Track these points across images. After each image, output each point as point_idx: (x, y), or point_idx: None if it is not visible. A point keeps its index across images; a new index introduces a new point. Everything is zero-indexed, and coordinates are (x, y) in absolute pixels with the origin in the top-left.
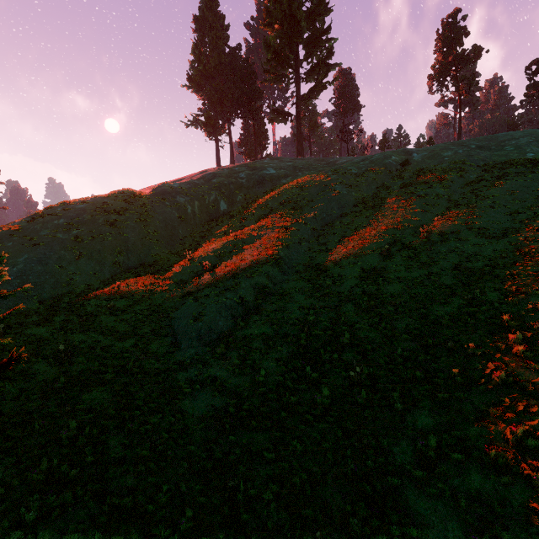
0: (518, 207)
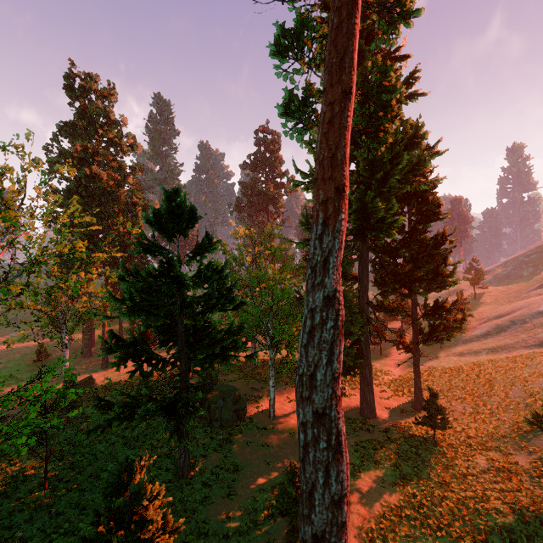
0: None
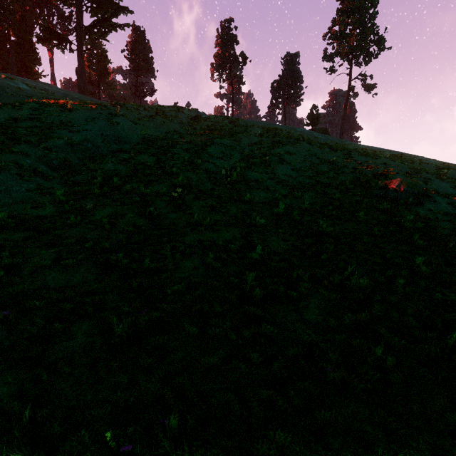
0: (300, 166)
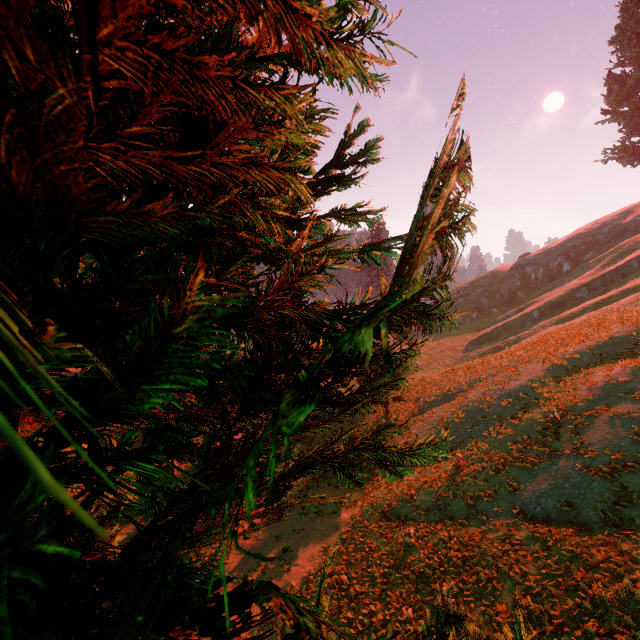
0: None
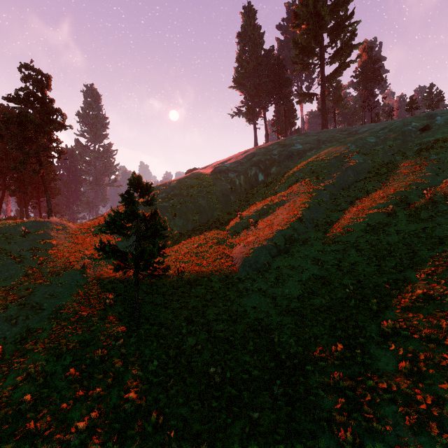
0: None
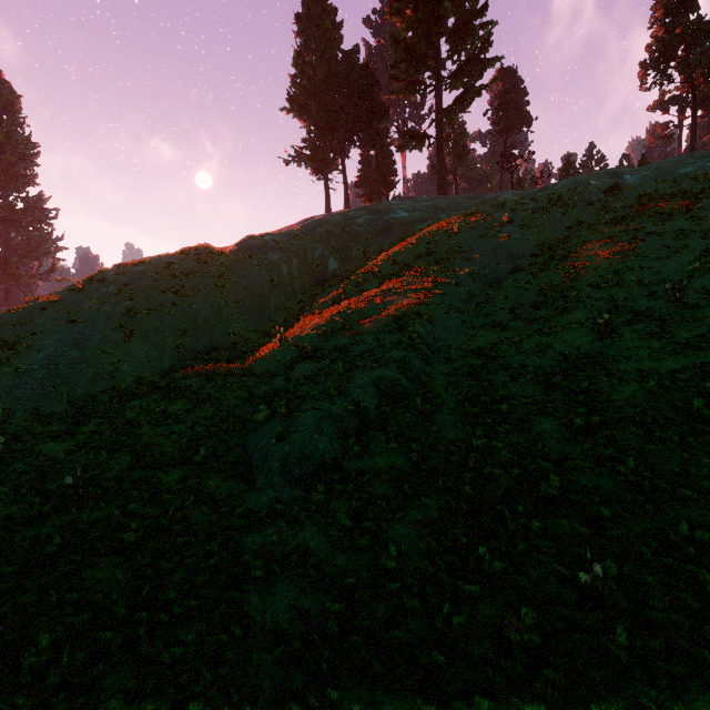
0: None
